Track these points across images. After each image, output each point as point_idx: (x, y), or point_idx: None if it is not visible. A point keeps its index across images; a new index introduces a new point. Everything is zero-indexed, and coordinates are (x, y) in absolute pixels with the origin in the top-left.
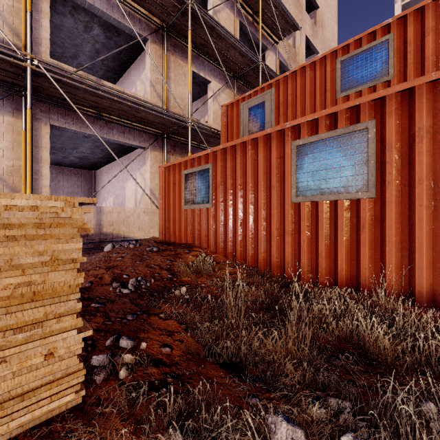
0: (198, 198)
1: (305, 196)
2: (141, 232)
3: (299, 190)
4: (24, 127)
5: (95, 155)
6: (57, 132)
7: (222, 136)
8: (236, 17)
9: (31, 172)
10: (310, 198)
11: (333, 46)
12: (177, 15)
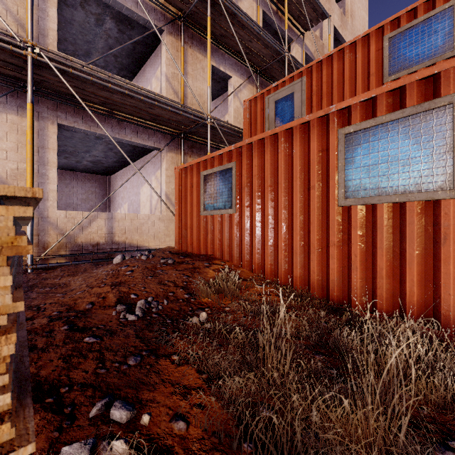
0: (219, 202)
1: (358, 198)
2: (156, 241)
3: (349, 190)
4: None
5: (108, 159)
6: (67, 133)
7: (244, 134)
8: (258, 6)
9: (32, 174)
10: (364, 200)
11: None
12: (194, 2)
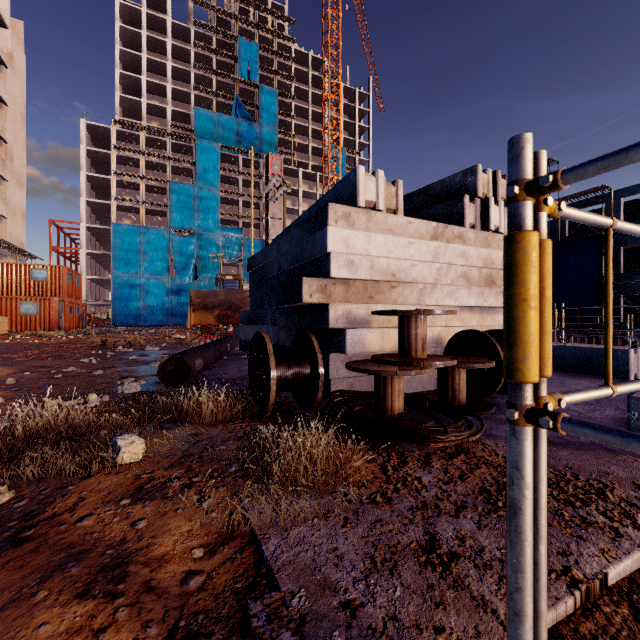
0: None
1: (24, 314)
2: None
3: (22, 312)
4: None
5: None
6: None
7: None
8: None
9: None
10: (25, 314)
11: (22, 171)
12: None
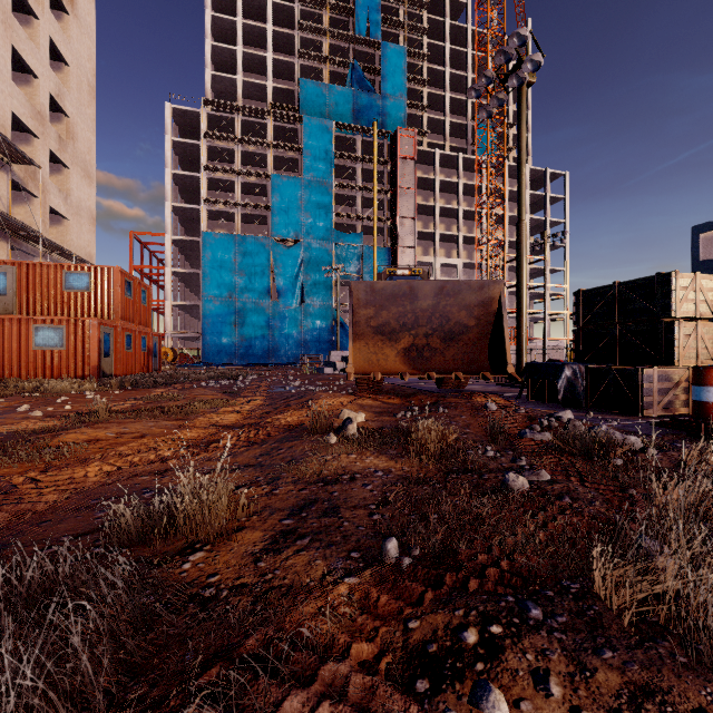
0: None
1: (40, 347)
2: None
3: (37, 344)
4: None
5: None
6: None
7: None
8: None
9: None
10: (42, 348)
11: (91, 160)
12: None
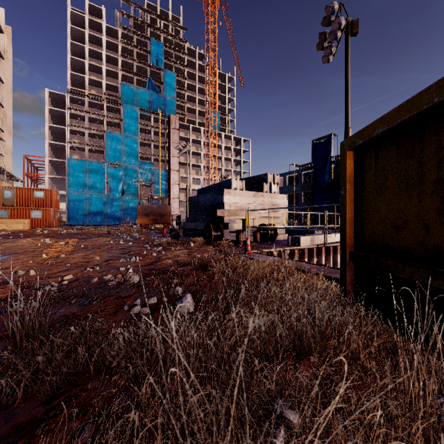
0: (4, 216)
1: (33, 218)
2: None
3: (32, 217)
4: None
5: None
6: None
7: None
8: None
9: None
10: (34, 218)
11: (11, 125)
12: None
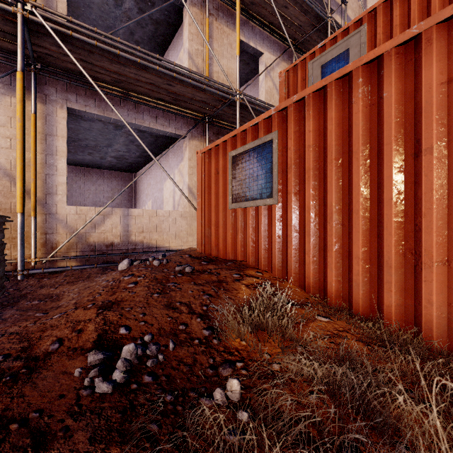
0: (253, 190)
1: None
2: (178, 241)
3: None
4: (33, 109)
5: (131, 154)
6: (85, 124)
7: None
8: None
9: (22, 158)
10: None
11: None
12: None
